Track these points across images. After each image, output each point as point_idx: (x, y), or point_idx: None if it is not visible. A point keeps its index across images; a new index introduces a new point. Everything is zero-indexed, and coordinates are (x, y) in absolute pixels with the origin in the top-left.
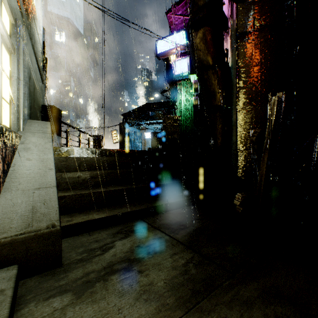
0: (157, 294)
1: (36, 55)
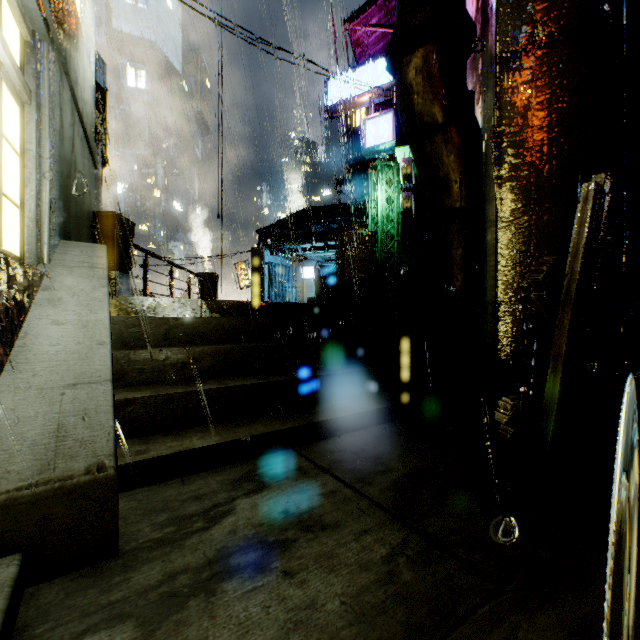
0: (326, 632)
1: (79, 109)
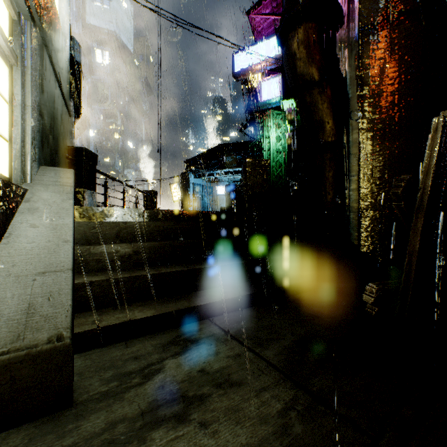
0: None
1: (56, 72)
